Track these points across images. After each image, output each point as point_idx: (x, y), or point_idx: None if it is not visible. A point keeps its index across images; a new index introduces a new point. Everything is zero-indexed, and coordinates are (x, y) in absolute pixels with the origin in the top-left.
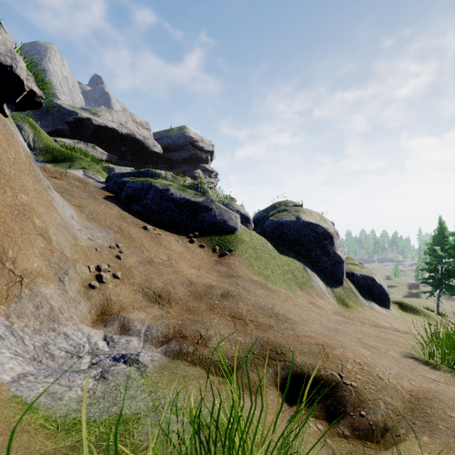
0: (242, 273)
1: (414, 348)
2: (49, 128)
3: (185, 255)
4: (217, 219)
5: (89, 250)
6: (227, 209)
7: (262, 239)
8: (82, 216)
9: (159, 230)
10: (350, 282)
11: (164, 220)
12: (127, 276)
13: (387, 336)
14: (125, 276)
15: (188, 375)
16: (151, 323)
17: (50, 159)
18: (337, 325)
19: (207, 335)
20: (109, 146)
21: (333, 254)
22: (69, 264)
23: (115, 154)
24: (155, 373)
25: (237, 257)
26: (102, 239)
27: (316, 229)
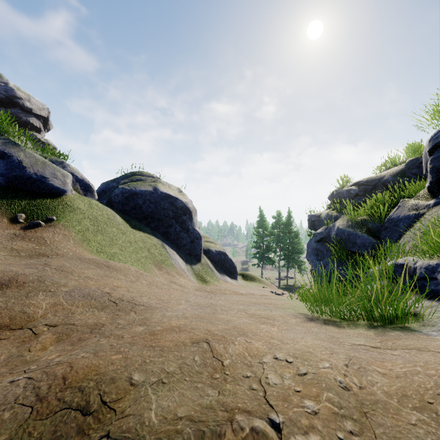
0: (67, 250)
1: (294, 307)
2: None
3: None
4: (25, 173)
5: None
6: (47, 161)
7: (108, 210)
8: None
9: None
10: (207, 259)
11: None
12: None
13: (261, 301)
14: None
15: None
16: None
17: None
18: (208, 300)
19: None
20: None
21: (192, 230)
22: None
23: None
24: None
25: (61, 229)
26: None
27: (176, 203)
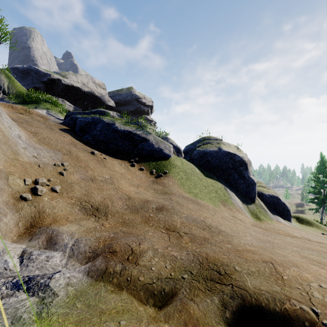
0: (175, 191)
1: None
2: (29, 86)
3: (126, 175)
4: (154, 147)
5: (31, 165)
6: (162, 140)
7: (191, 165)
8: (33, 139)
9: (105, 156)
10: (260, 200)
11: (110, 148)
12: (67, 191)
13: (315, 247)
14: (64, 190)
15: (108, 308)
16: (81, 236)
17: (21, 102)
18: (266, 237)
19: (140, 249)
20: (75, 101)
21: (247, 177)
22: (0, 175)
23: (79, 107)
24: (63, 307)
25: (171, 178)
26: (48, 158)
27: (234, 157)
